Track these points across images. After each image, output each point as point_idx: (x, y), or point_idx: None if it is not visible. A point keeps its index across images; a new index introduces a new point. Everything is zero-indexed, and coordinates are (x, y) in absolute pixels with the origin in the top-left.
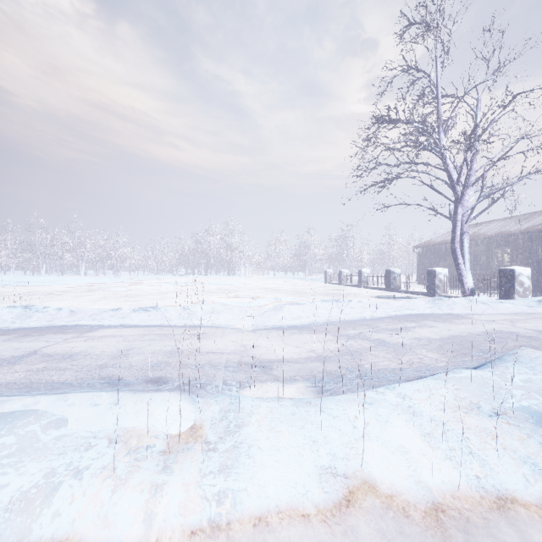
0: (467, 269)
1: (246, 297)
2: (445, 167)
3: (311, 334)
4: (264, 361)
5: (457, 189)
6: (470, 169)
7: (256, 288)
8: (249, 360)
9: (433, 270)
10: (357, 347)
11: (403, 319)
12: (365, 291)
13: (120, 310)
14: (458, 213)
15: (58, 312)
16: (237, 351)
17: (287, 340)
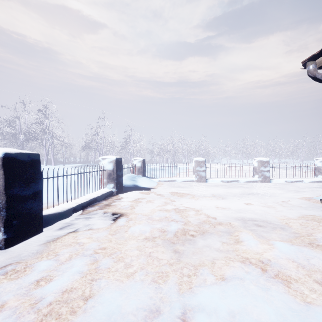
0: None
1: None
2: None
3: None
4: None
5: None
6: None
7: None
8: None
9: None
10: None
11: None
12: None
13: None
14: None
15: None
16: None
17: None
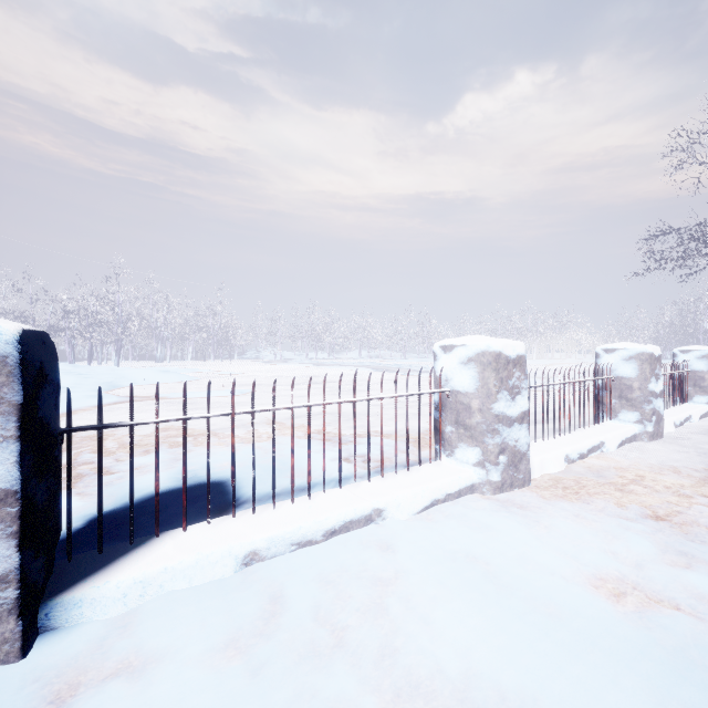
0: None
1: None
2: None
3: None
4: None
5: None
6: None
7: None
8: None
9: None
10: None
11: None
12: None
13: None
14: None
15: None
16: None
17: None
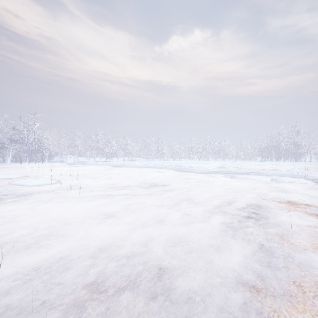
0: None
1: (315, 171)
2: None
3: None
4: None
5: None
6: None
7: None
8: None
9: None
10: None
11: None
12: None
13: (264, 170)
14: None
15: (245, 169)
16: (315, 178)
17: None
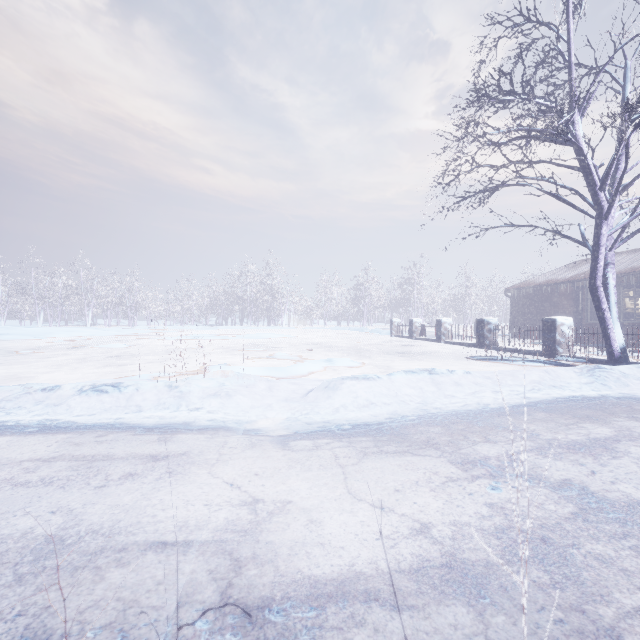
0: (614, 319)
1: (285, 358)
2: (586, 163)
3: (403, 455)
4: (297, 593)
5: (601, 197)
6: (616, 170)
7: (301, 343)
8: (253, 588)
9: (551, 320)
10: (537, 518)
11: (567, 413)
12: (448, 348)
13: (57, 390)
14: (602, 234)
15: None
16: (230, 530)
17: (355, 481)
